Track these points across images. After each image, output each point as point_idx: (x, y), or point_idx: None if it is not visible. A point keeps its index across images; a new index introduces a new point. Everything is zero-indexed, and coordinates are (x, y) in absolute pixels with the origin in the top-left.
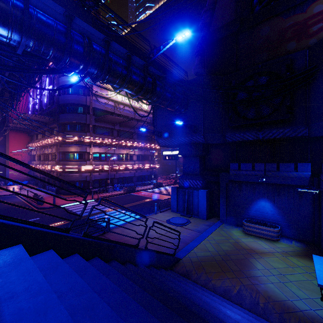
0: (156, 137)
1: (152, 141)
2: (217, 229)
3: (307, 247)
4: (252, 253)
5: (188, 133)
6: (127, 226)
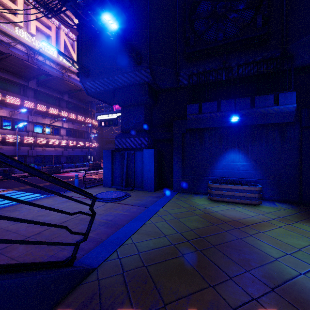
0: (80, 78)
1: (89, 114)
2: (171, 199)
3: (298, 207)
4: (239, 226)
5: (128, 67)
6: (0, 212)
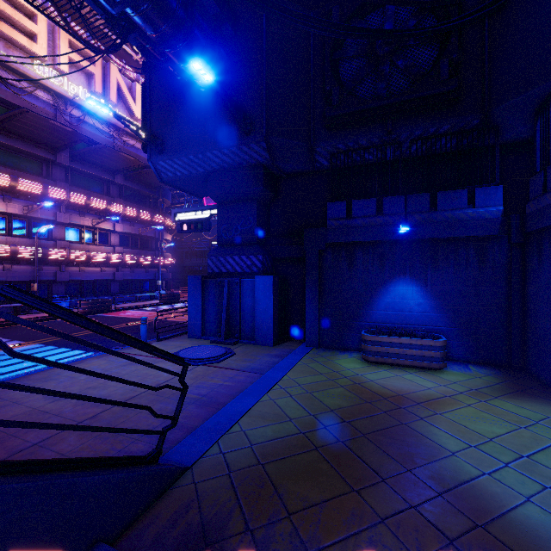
0: (149, 154)
1: (159, 208)
2: (301, 360)
3: (503, 373)
4: (406, 404)
5: (230, 138)
6: (25, 382)
